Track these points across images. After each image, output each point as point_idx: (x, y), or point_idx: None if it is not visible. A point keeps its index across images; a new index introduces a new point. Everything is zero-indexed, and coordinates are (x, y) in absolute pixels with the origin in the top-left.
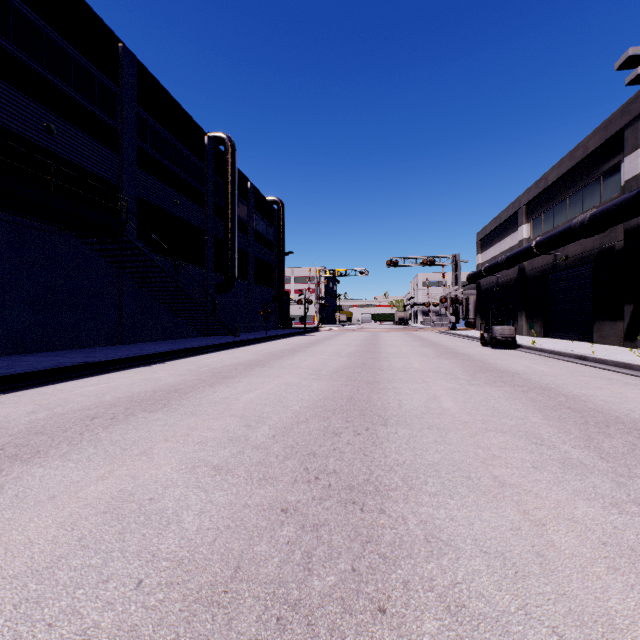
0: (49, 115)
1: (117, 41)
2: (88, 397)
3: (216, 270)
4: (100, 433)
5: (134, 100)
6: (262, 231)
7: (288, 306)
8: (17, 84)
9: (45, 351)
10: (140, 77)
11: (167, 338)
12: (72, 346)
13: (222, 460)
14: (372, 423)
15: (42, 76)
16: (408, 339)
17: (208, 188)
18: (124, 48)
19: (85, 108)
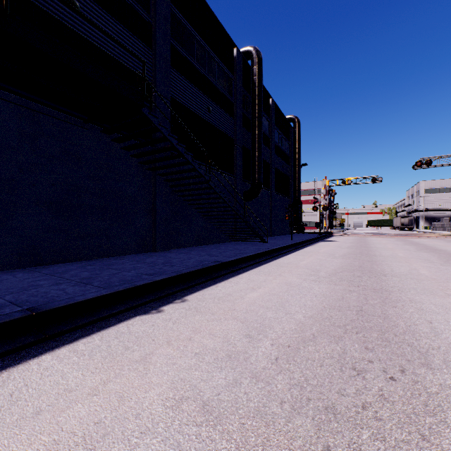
0: None
1: None
2: None
3: (243, 178)
4: None
5: None
6: (280, 145)
7: (300, 213)
8: None
9: (67, 261)
10: None
11: (200, 243)
12: (100, 254)
13: None
14: None
15: None
16: None
17: (237, 98)
18: None
19: None
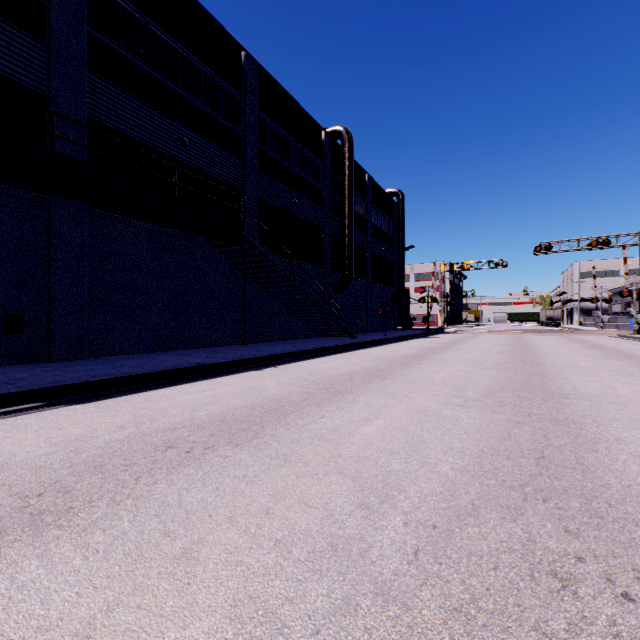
0: (183, 129)
1: (240, 50)
2: (184, 409)
3: (333, 269)
4: (158, 482)
5: (255, 104)
6: (380, 226)
7: (408, 305)
8: (157, 104)
9: (179, 349)
10: (261, 81)
11: (286, 338)
12: (202, 345)
13: (309, 629)
14: (639, 553)
15: (177, 94)
16: (574, 345)
17: (325, 185)
18: (246, 55)
19: (213, 119)
